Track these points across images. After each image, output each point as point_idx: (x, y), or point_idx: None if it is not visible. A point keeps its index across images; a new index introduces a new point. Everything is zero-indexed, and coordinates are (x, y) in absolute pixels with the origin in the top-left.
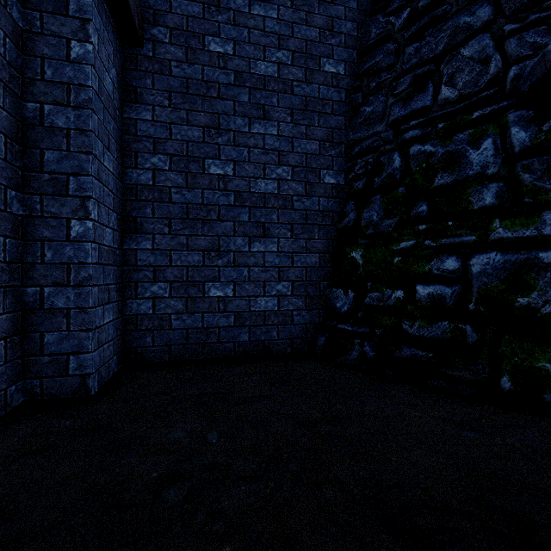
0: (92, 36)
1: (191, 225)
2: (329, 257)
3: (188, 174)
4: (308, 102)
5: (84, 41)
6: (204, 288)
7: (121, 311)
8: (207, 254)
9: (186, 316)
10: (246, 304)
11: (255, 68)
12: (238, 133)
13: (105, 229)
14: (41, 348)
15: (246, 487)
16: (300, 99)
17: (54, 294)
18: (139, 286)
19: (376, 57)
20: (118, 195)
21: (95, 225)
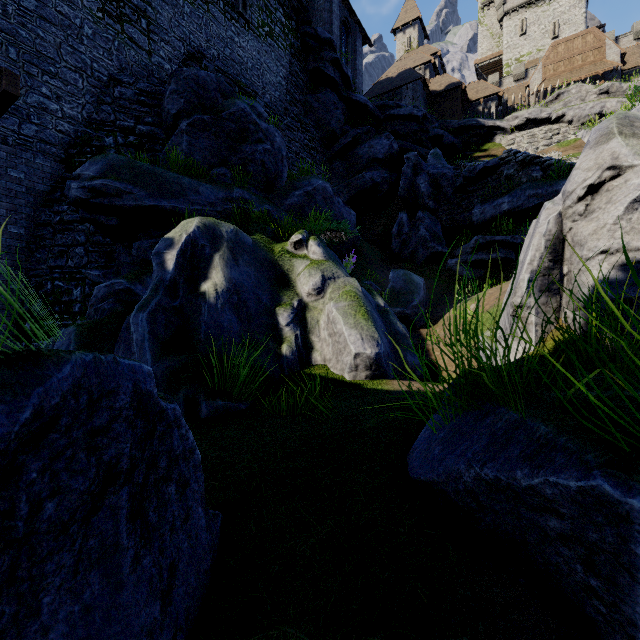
0: None
1: None
2: (14, 326)
3: None
4: None
5: None
6: None
7: None
8: None
9: None
10: None
11: None
12: None
13: None
14: None
15: None
16: None
17: None
18: None
19: (44, 231)
20: None
21: None
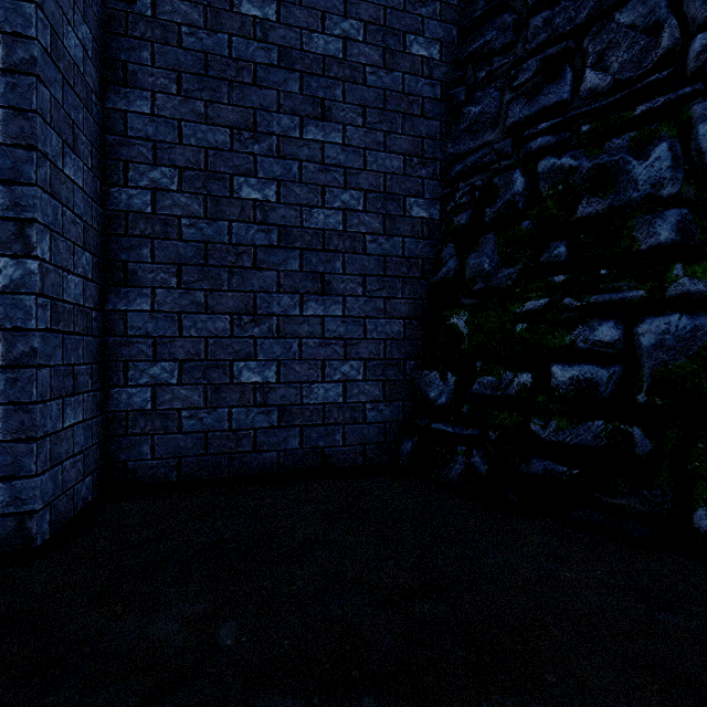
0: None
1: (212, 274)
2: (418, 325)
3: (207, 197)
4: (388, 98)
5: None
6: (232, 371)
7: (102, 405)
8: (237, 319)
9: (204, 412)
10: (296, 393)
11: (309, 43)
12: (283, 138)
13: (67, 276)
14: None
15: None
16: (375, 93)
17: None
18: (130, 367)
19: (486, 34)
20: (94, 225)
21: (45, 267)
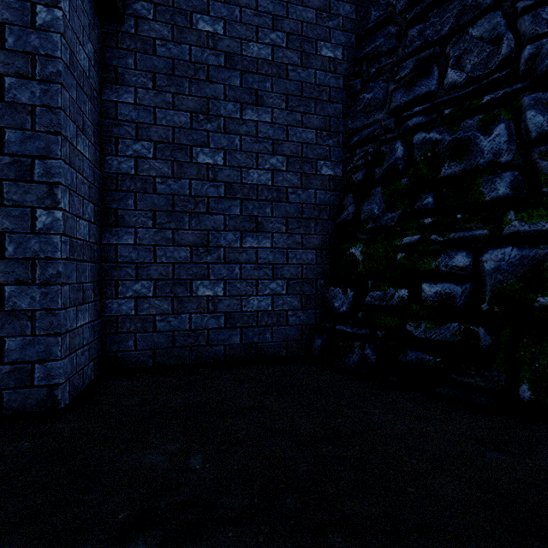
0: (61, 1)
1: (177, 218)
2: (326, 254)
3: (174, 163)
4: (304, 88)
5: (52, 6)
6: (192, 287)
7: (100, 312)
8: (195, 250)
9: (172, 317)
10: (238, 304)
11: (247, 50)
12: (228, 119)
13: (79, 221)
14: (1, 355)
15: (234, 533)
16: (295, 84)
17: (17, 293)
18: (119, 284)
19: (376, 41)
20: (95, 184)
21: (66, 215)
